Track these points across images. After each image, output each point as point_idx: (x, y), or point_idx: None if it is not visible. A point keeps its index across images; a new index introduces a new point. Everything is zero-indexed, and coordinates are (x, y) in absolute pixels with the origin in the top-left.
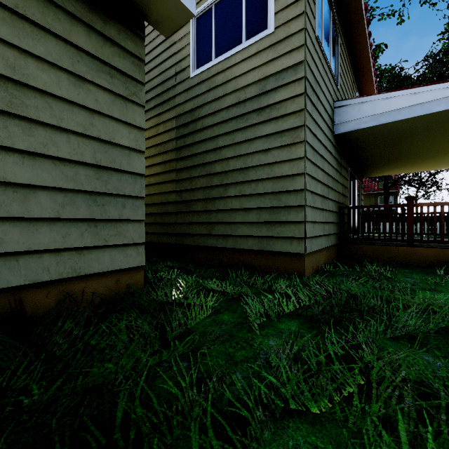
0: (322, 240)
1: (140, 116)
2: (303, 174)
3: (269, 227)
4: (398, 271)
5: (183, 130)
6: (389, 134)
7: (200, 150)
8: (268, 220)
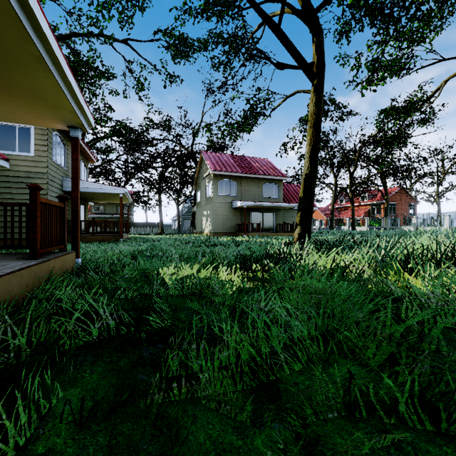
0: None
1: None
2: None
3: None
4: (85, 243)
5: None
6: (87, 193)
7: None
8: None
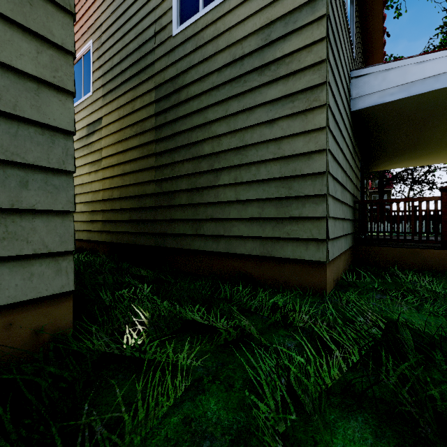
0: (341, 242)
1: (63, 29)
2: (324, 151)
3: (275, 225)
4: (441, 282)
5: (164, 104)
6: (417, 111)
7: (185, 127)
8: (274, 216)
